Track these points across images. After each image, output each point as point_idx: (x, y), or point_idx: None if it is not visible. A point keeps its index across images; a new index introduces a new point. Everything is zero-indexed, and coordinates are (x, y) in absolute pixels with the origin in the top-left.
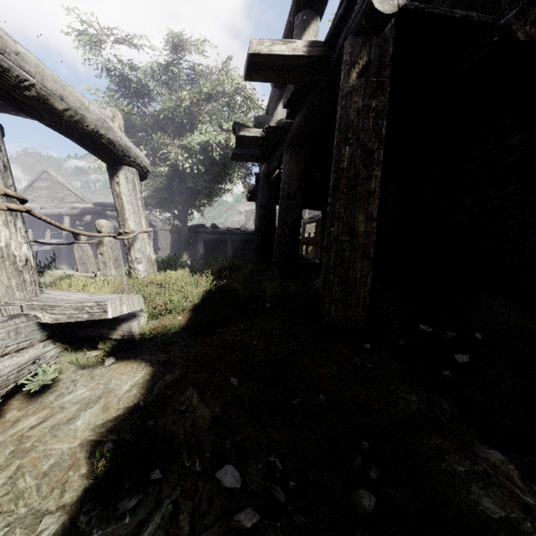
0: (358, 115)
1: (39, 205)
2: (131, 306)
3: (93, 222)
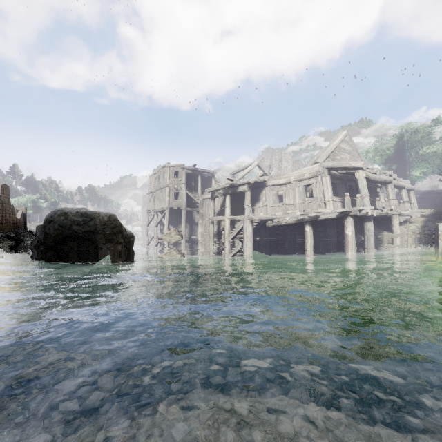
0: None
1: None
2: (423, 212)
3: None
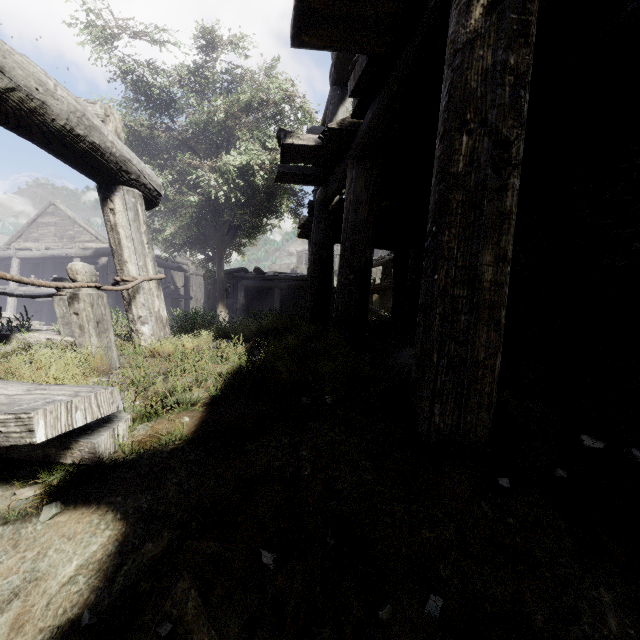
0: (486, 79)
1: (44, 245)
2: (93, 411)
3: (109, 265)
